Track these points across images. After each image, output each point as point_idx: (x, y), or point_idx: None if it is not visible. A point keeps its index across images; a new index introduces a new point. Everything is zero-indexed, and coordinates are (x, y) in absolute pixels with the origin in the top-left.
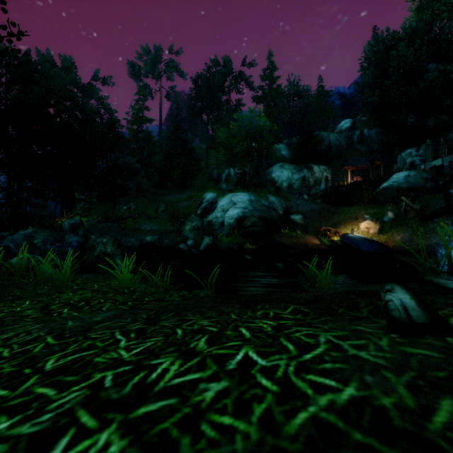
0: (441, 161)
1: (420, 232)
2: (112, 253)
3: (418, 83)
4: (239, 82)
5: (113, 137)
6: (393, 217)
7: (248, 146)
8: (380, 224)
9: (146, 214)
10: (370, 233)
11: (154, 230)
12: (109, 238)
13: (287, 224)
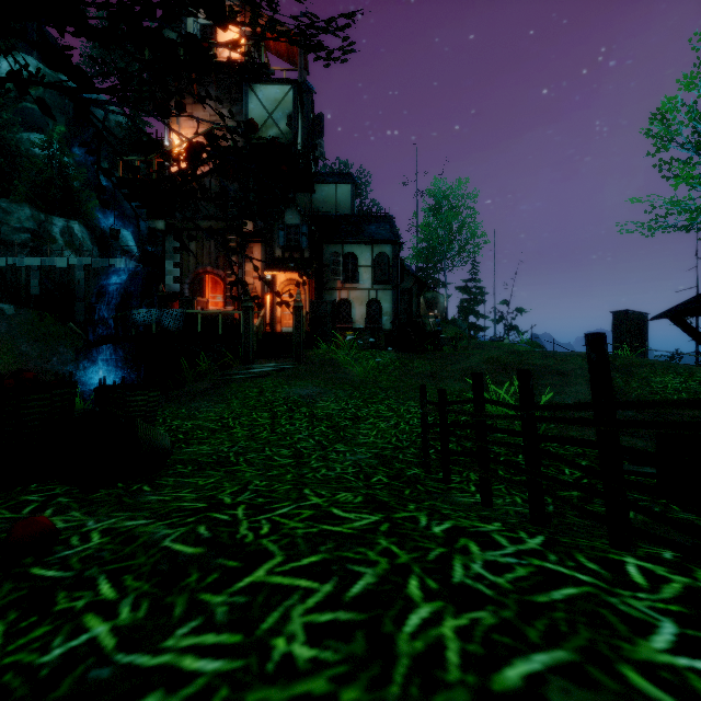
0: None
1: None
2: None
3: None
4: None
5: None
6: None
7: None
8: None
9: None
10: None
11: None
12: None
13: None
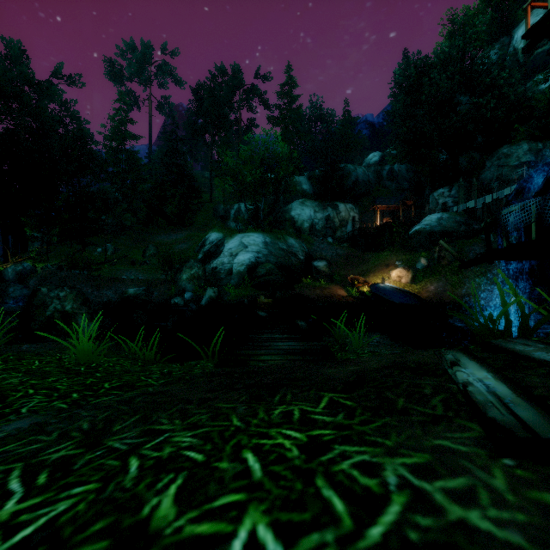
0: (474, 203)
1: (454, 281)
2: (74, 311)
3: (451, 116)
4: (252, 98)
5: (83, 156)
6: (427, 264)
7: (263, 176)
8: (413, 272)
9: (130, 259)
10: (402, 282)
11: (140, 280)
12: (69, 292)
13: (309, 272)
